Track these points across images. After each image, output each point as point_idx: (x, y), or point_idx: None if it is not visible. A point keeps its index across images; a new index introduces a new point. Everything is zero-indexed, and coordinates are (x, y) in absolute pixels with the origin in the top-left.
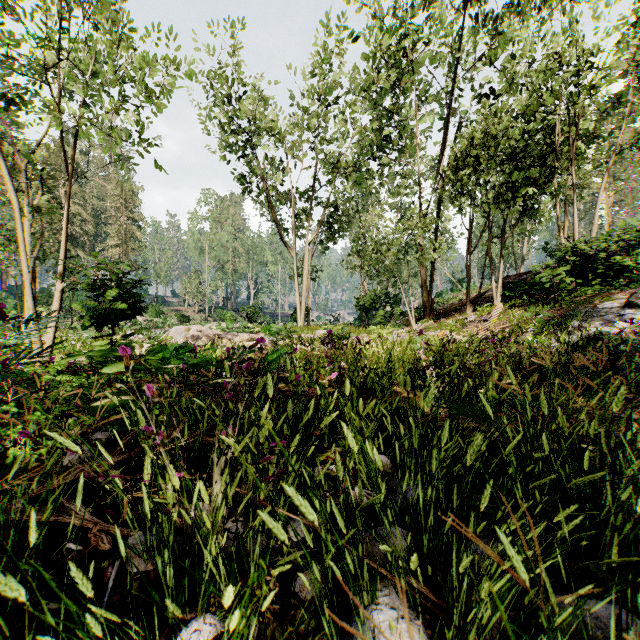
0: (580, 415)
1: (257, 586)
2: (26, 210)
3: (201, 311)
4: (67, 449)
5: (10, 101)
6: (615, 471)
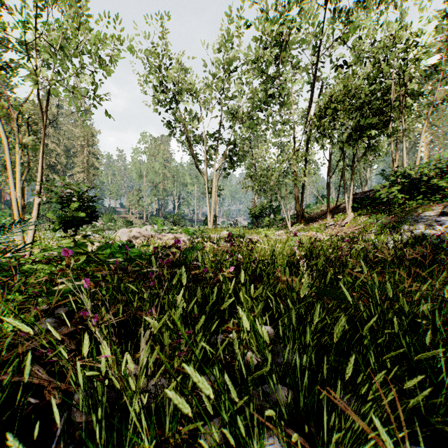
0: (415, 297)
1: (171, 435)
2: (17, 147)
3: (140, 218)
4: (21, 330)
5: (1, 68)
6: (446, 343)
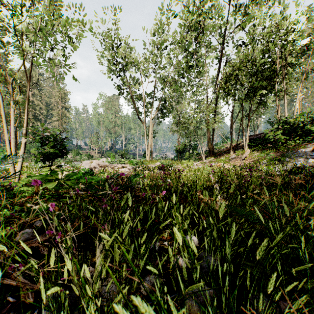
0: (304, 214)
1: None
2: (12, 103)
3: (99, 152)
4: None
5: None
6: None
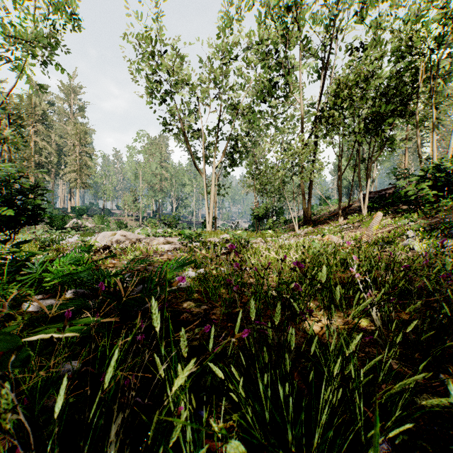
0: None
1: None
2: None
3: (137, 220)
4: None
5: None
6: None
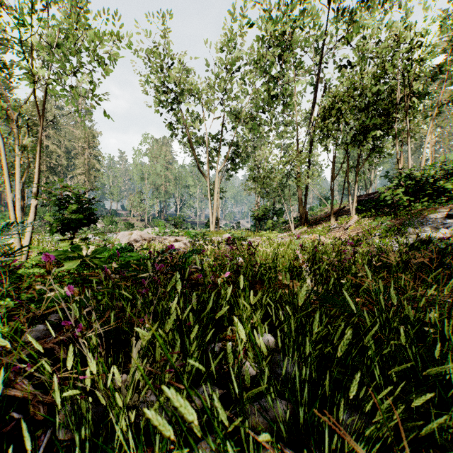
0: (421, 303)
1: None
2: (17, 148)
3: (142, 220)
4: None
5: None
6: None
